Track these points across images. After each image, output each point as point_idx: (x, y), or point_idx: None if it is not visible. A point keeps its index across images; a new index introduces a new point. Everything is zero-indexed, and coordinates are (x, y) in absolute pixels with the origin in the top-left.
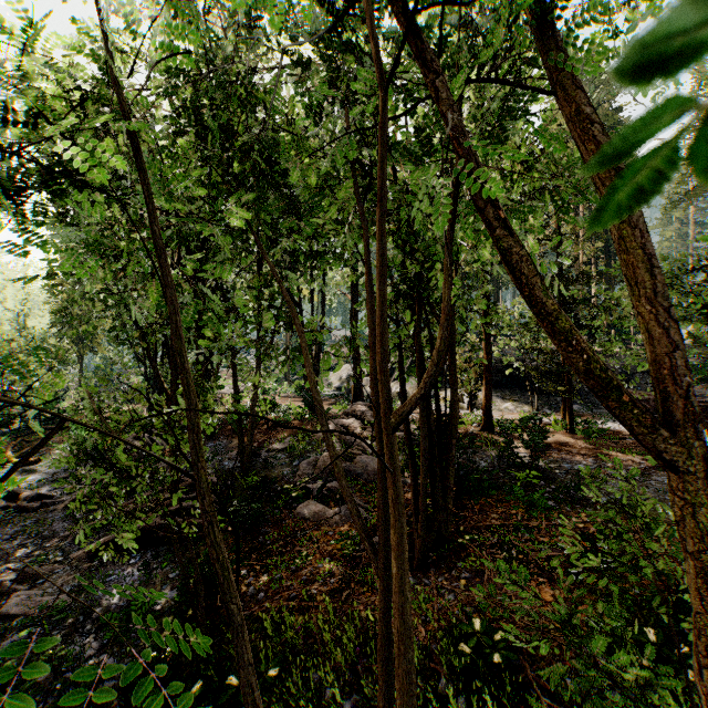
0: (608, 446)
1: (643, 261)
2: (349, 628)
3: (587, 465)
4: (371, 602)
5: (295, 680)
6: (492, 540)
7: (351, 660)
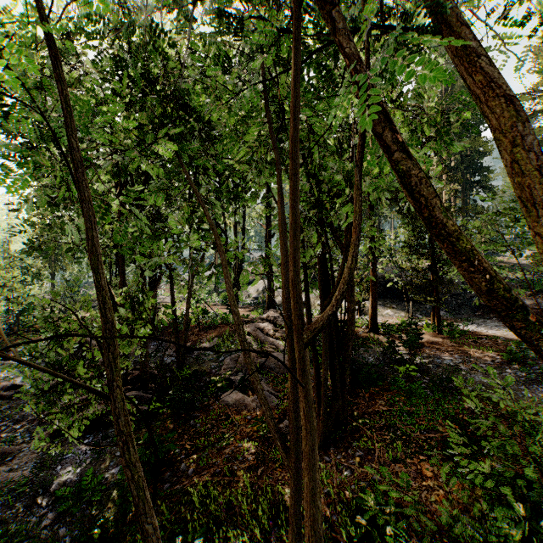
0: (470, 344)
1: None
2: (263, 501)
3: (454, 360)
4: (281, 477)
5: None
6: (381, 423)
7: (265, 529)
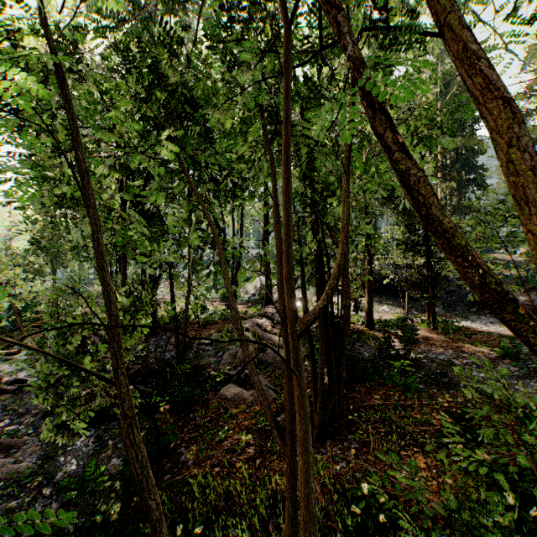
0: (464, 340)
1: (536, 181)
2: (261, 492)
3: (448, 355)
4: (279, 468)
5: (217, 536)
6: (376, 416)
7: (263, 519)
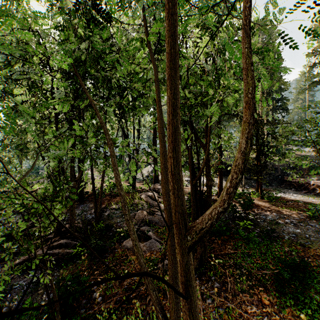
0: (282, 206)
1: None
2: None
3: (274, 216)
4: (163, 303)
5: None
6: (230, 262)
7: None
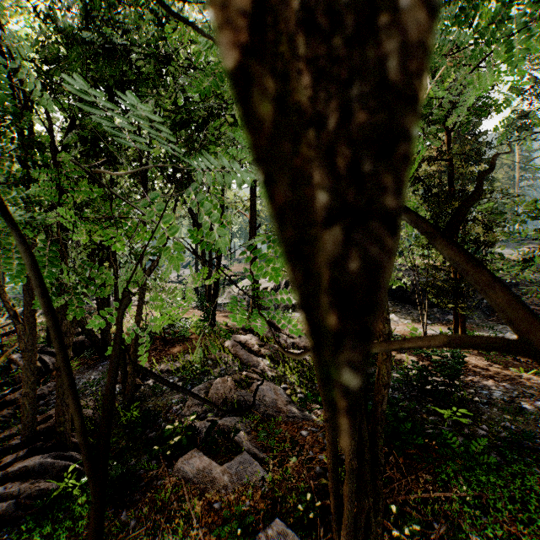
0: (513, 364)
1: None
2: None
3: (506, 391)
4: None
5: None
6: (439, 529)
7: None
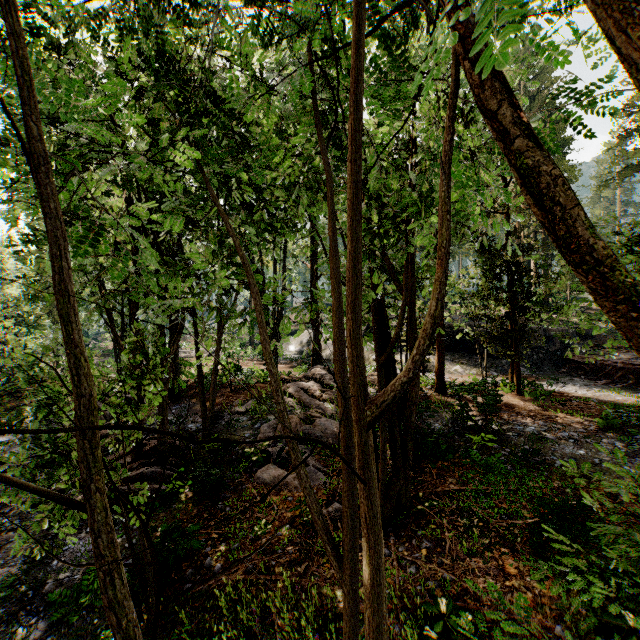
0: (556, 408)
1: None
2: (307, 608)
3: (538, 427)
4: (330, 575)
5: None
6: (452, 506)
7: None
